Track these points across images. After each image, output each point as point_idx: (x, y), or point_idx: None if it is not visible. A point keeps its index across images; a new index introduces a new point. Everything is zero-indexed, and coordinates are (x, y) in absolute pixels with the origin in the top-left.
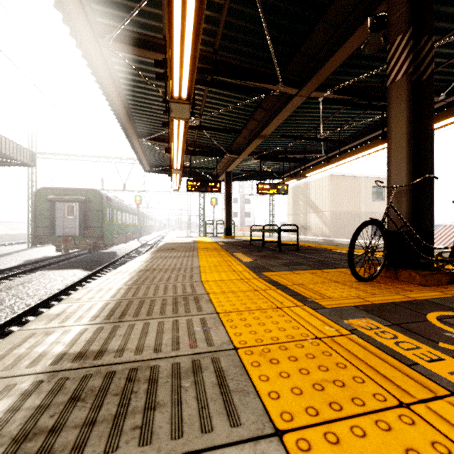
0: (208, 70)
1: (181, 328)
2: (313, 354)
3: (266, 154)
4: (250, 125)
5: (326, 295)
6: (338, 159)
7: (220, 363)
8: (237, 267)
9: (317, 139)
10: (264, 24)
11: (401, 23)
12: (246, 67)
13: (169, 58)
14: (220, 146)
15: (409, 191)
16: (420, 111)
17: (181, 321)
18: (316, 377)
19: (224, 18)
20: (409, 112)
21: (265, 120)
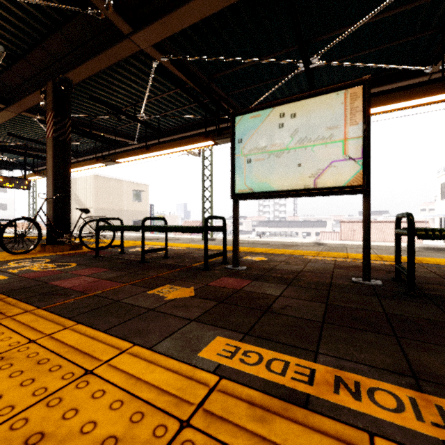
0: None
1: None
2: None
3: None
4: None
5: None
6: (71, 167)
7: None
8: None
9: None
10: None
11: (50, 106)
12: None
13: None
14: None
15: (53, 202)
16: (66, 158)
17: None
18: None
19: None
20: (53, 158)
21: None
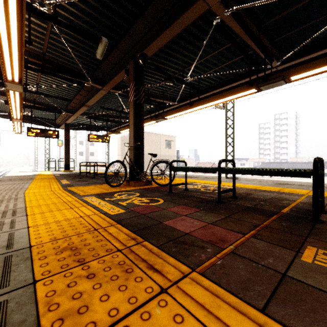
0: (38, 64)
1: (2, 206)
2: (57, 205)
3: (94, 115)
4: (78, 97)
5: (88, 192)
6: None
7: (16, 210)
8: (55, 186)
9: (123, 112)
10: (72, 54)
11: (132, 78)
12: (67, 67)
13: (2, 63)
14: (58, 105)
15: (133, 149)
16: (141, 116)
17: (3, 205)
18: (51, 208)
19: (47, 40)
20: (133, 116)
21: (88, 96)
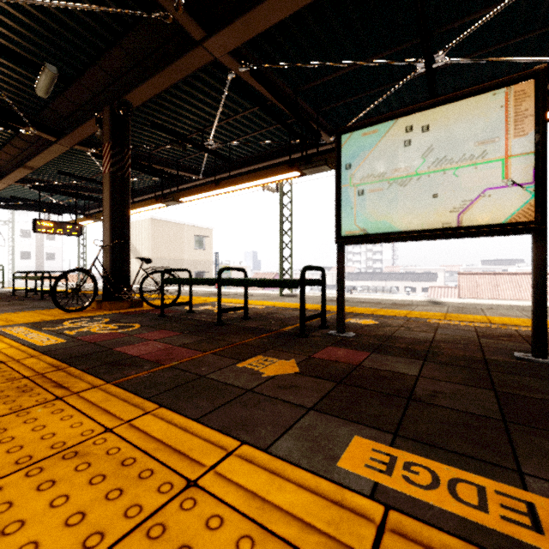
0: None
1: None
2: None
3: (48, 185)
4: (9, 150)
5: (16, 321)
6: None
7: None
8: None
9: None
10: None
11: (107, 135)
12: None
13: None
14: None
15: (110, 250)
16: (125, 197)
17: None
18: None
19: None
20: (110, 197)
21: (30, 151)
